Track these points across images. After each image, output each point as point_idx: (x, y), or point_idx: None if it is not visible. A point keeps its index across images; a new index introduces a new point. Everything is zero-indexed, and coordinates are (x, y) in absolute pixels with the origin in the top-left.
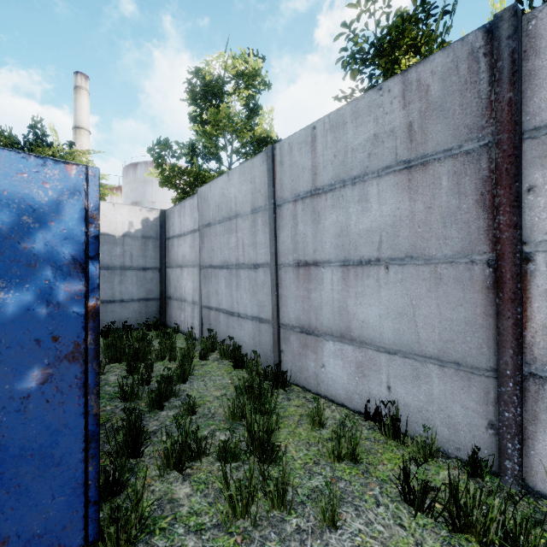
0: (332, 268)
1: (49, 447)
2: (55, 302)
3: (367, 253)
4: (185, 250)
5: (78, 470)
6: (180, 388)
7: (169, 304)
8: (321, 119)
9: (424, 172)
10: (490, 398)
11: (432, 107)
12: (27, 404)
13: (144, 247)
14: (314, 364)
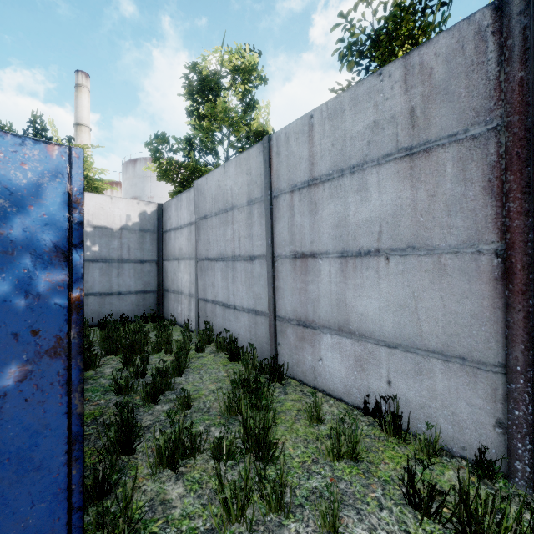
0: (330, 260)
1: (28, 450)
2: (34, 292)
3: (367, 244)
4: (182, 243)
5: (60, 474)
6: (176, 381)
7: (166, 297)
8: (319, 107)
9: (427, 158)
10: (498, 395)
11: (436, 90)
12: (3, 404)
13: (141, 240)
14: (311, 357)
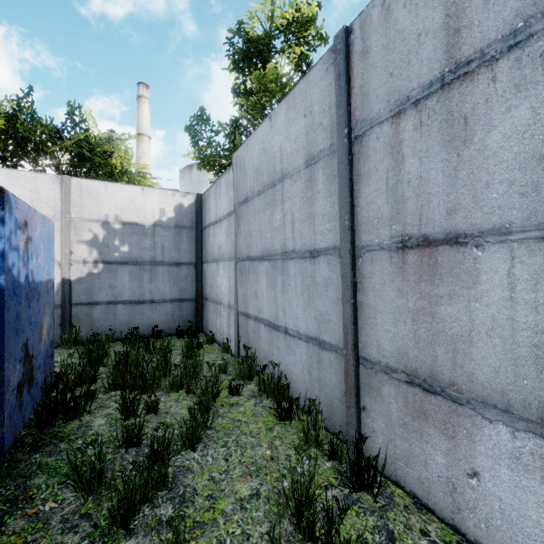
0: (513, 247)
1: None
2: None
3: None
4: (221, 240)
5: None
6: (184, 462)
7: (205, 306)
8: None
9: None
10: None
11: None
12: None
13: (177, 238)
14: (444, 460)
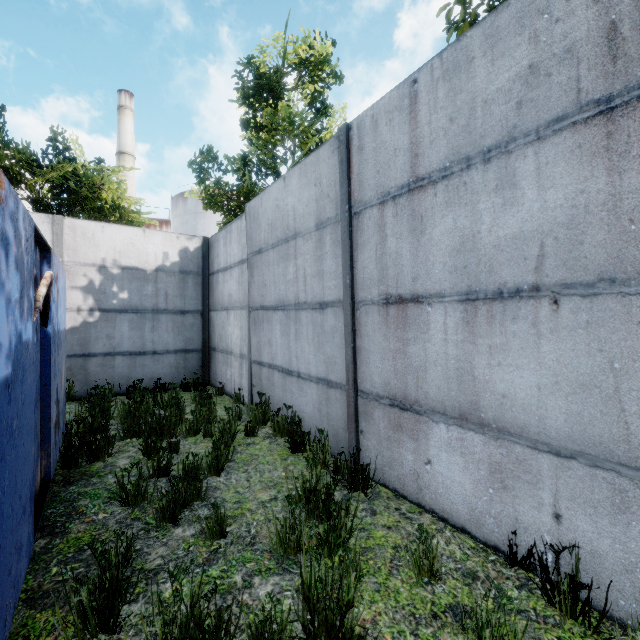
0: (446, 306)
1: None
2: None
3: (514, 277)
4: (232, 288)
5: None
6: (211, 483)
7: (213, 357)
8: (427, 64)
9: None
10: None
11: None
12: None
13: (182, 284)
14: (412, 457)
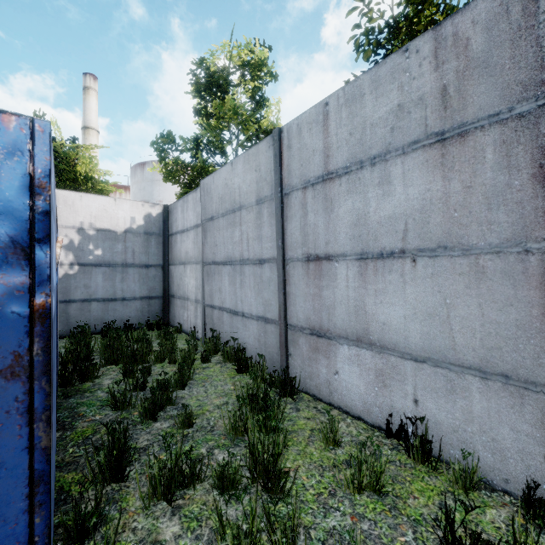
0: (348, 262)
1: None
2: None
3: (390, 244)
4: (188, 247)
5: (19, 524)
6: (178, 395)
7: (172, 303)
8: (335, 93)
9: (462, 144)
10: None
11: (474, 64)
12: None
13: (146, 243)
14: (325, 370)
